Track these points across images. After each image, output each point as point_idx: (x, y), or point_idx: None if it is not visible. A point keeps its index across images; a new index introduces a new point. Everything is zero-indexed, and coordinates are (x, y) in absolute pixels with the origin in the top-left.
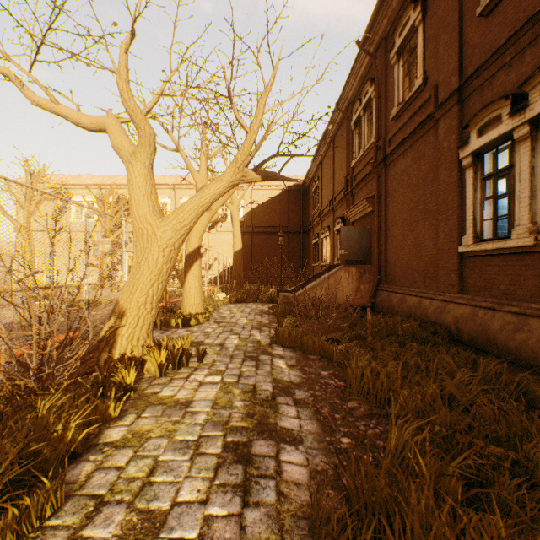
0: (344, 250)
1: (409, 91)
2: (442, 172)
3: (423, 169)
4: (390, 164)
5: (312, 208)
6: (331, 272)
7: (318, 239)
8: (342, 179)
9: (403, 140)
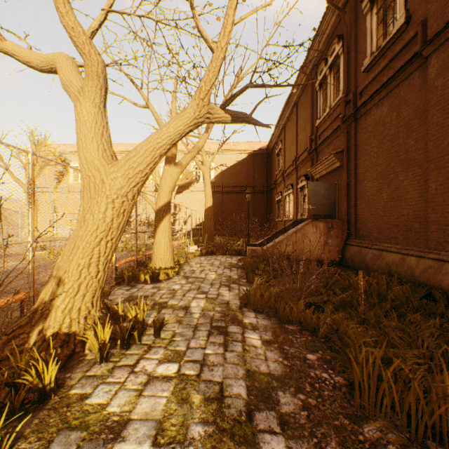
0: (311, 205)
1: (385, 37)
2: (434, 114)
3: (404, 116)
4: (360, 118)
5: (275, 169)
6: (298, 226)
7: (281, 196)
8: (306, 139)
9: (379, 89)
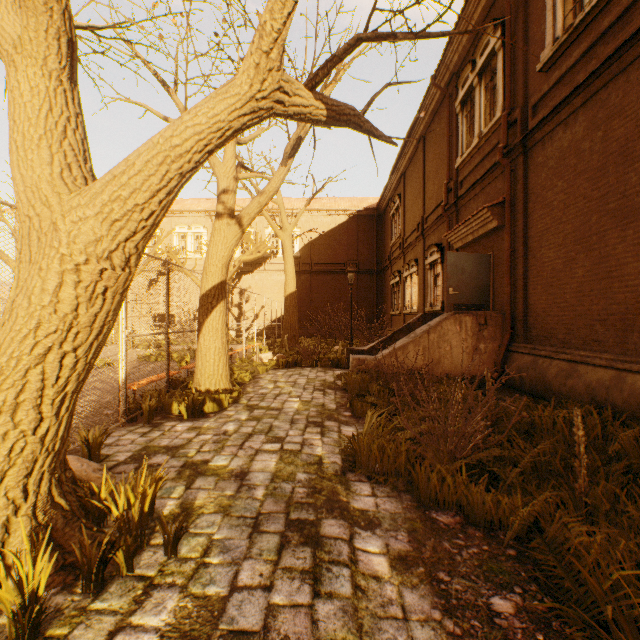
0: (452, 288)
1: (581, 9)
2: None
3: (618, 135)
4: (534, 147)
5: (390, 238)
6: (431, 322)
7: (399, 278)
8: (439, 190)
9: (569, 95)
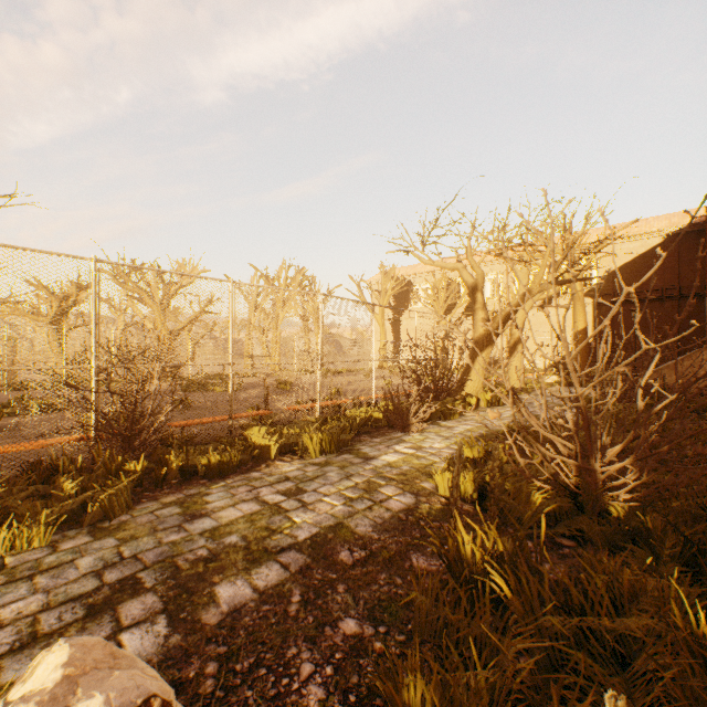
0: None
1: None
2: None
3: None
4: None
5: None
6: (687, 353)
7: None
8: None
9: None
